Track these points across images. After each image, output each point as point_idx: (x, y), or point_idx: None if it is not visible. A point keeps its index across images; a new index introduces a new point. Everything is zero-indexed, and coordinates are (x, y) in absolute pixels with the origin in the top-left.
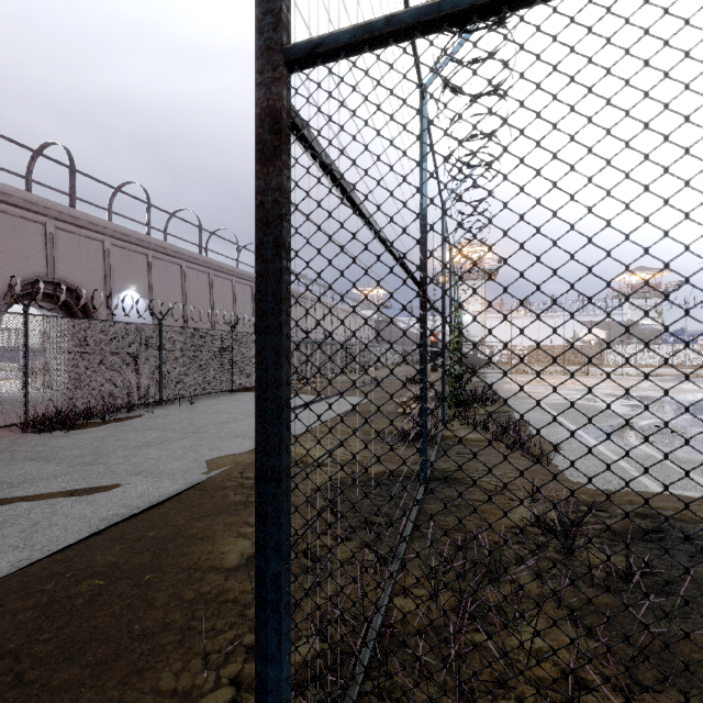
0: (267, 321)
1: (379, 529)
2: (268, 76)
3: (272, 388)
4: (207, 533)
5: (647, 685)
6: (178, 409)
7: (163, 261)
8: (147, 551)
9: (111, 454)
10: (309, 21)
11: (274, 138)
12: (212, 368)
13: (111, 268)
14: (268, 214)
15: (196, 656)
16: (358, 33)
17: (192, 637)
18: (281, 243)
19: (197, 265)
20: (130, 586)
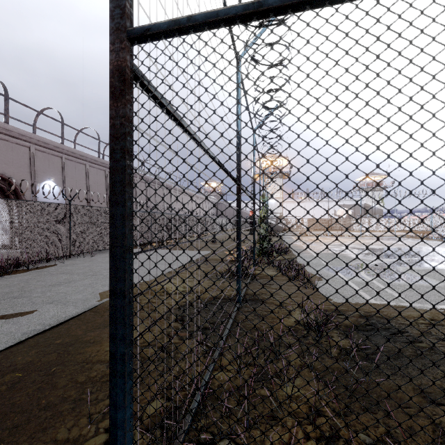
0: (117, 198)
1: (209, 331)
2: (117, 46)
3: (120, 239)
4: (96, 339)
5: (355, 411)
6: (82, 260)
7: (72, 162)
8: (54, 353)
9: (32, 290)
10: (149, 13)
11: (121, 85)
12: (106, 233)
13: (35, 165)
14: (117, 132)
15: (83, 416)
16: (171, 24)
17: (82, 405)
18: (125, 150)
19: (96, 165)
20: (40, 375)
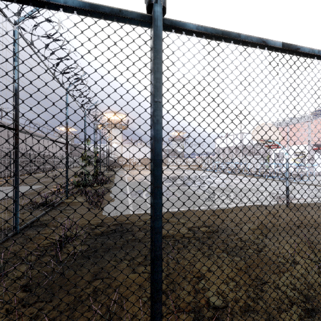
0: None
1: None
2: None
3: None
4: None
5: (29, 305)
6: None
7: None
8: None
9: None
10: None
11: None
12: None
13: None
14: None
15: None
16: None
17: None
18: None
19: None
20: None
